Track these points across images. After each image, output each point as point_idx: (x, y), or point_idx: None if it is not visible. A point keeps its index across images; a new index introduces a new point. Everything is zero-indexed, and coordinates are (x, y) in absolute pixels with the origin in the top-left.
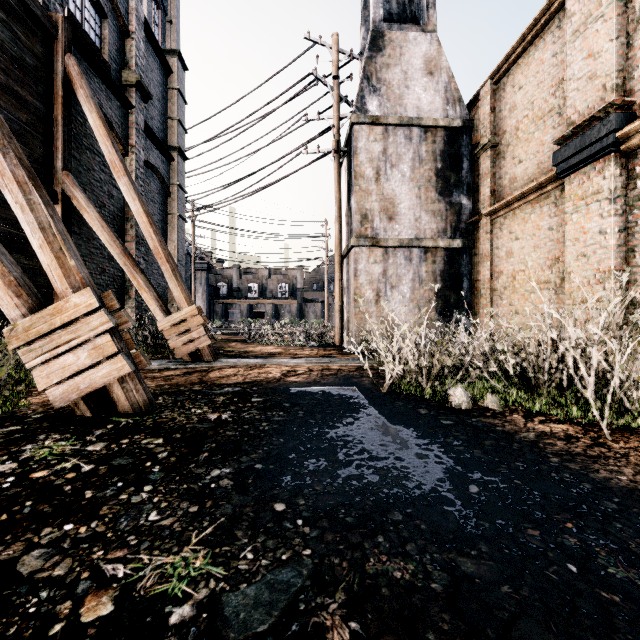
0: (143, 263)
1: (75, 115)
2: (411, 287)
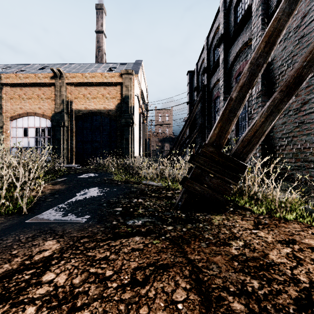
0: None
1: None
2: None
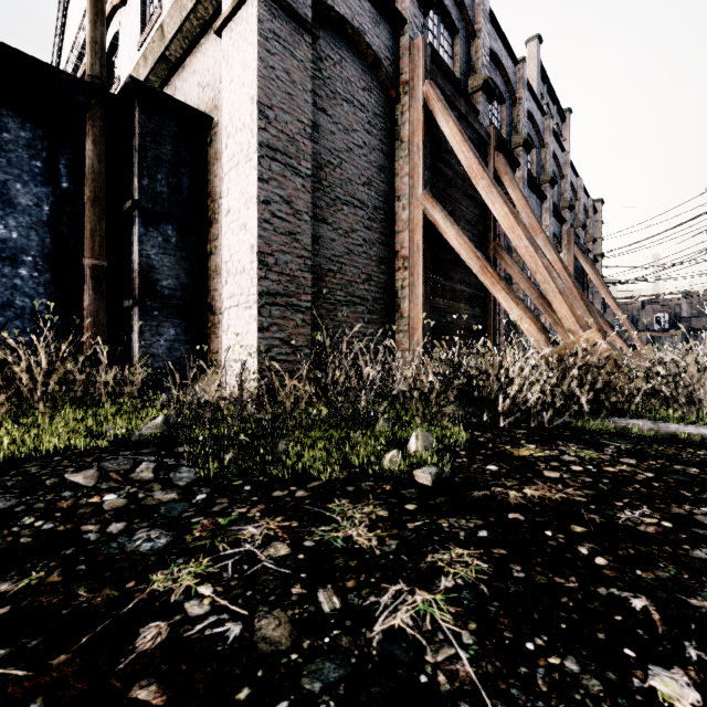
0: None
1: None
2: None
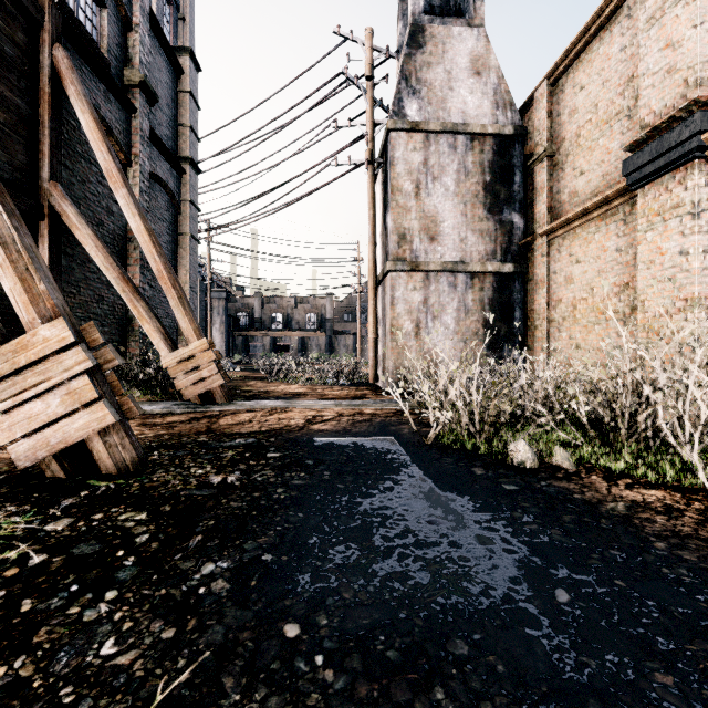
0: (149, 290)
1: (67, 117)
2: (456, 317)
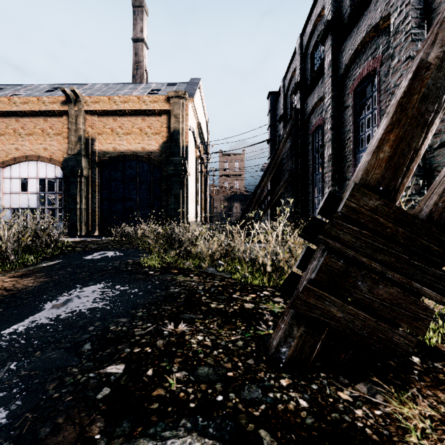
0: None
1: None
2: None
